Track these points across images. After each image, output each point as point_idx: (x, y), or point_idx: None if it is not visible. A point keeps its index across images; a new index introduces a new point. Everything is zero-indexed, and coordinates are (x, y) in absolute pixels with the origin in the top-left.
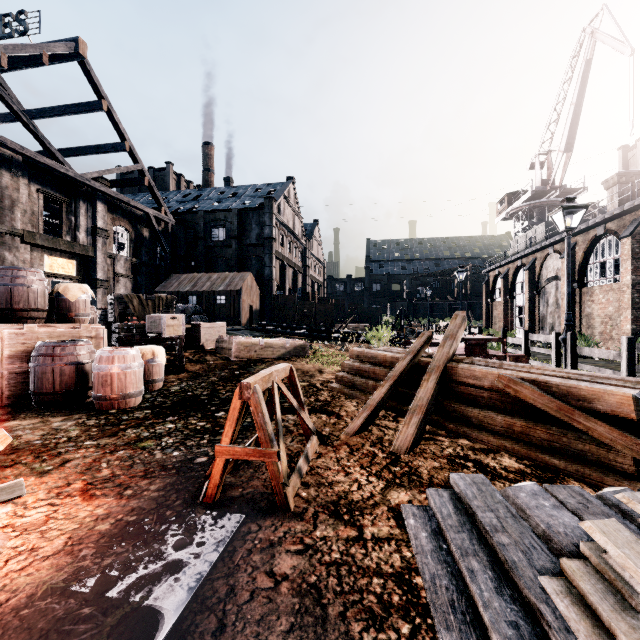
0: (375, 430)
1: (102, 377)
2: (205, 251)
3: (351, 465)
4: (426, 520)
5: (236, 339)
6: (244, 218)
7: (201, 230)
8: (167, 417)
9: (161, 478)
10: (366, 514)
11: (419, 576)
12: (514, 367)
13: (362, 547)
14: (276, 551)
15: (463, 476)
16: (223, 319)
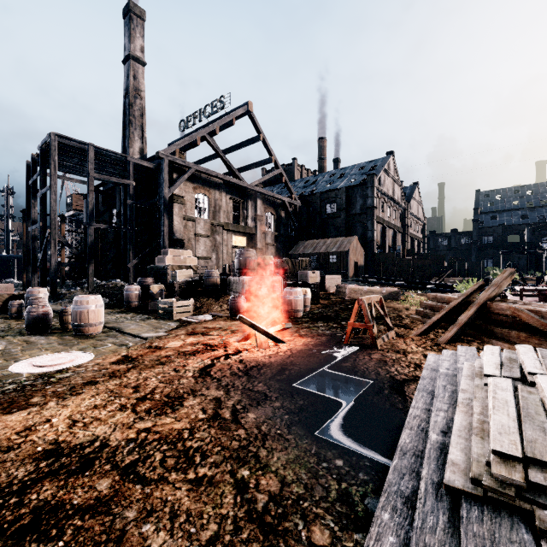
0: (432, 336)
1: (287, 301)
2: (321, 222)
3: (410, 343)
4: (437, 357)
5: (348, 286)
6: (350, 194)
7: (318, 207)
8: (318, 321)
9: (325, 337)
10: (411, 354)
11: (424, 365)
12: (538, 305)
13: (405, 358)
14: (372, 354)
15: (463, 346)
16: (335, 273)
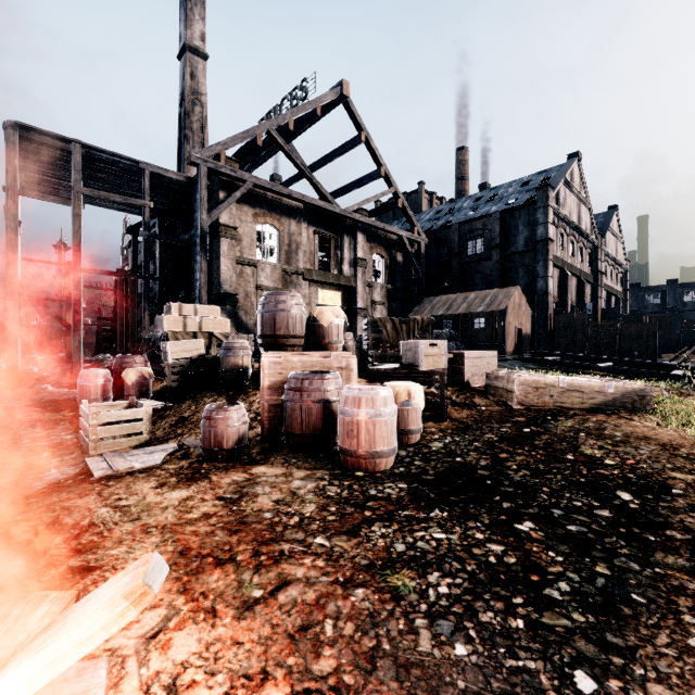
0: None
1: (347, 424)
2: (459, 269)
3: None
4: None
5: (520, 376)
6: (507, 221)
7: (455, 245)
8: (431, 508)
9: None
10: None
11: None
12: None
13: None
14: None
15: None
16: (482, 346)
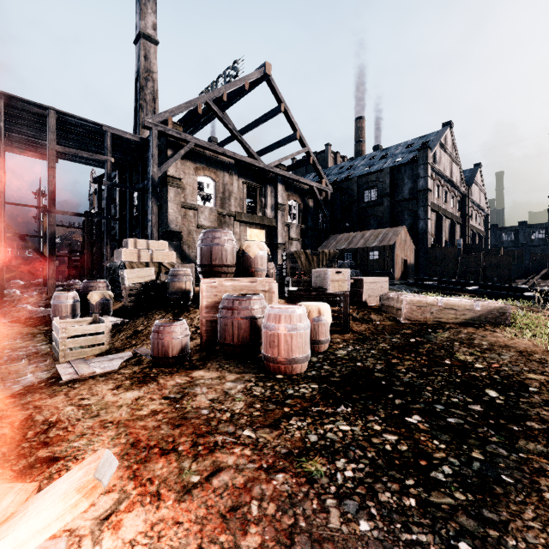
0: None
1: (270, 336)
2: (358, 212)
3: None
4: None
5: (407, 297)
6: (396, 175)
7: (354, 194)
8: (337, 405)
9: None
10: None
11: None
12: None
13: None
14: None
15: None
16: (376, 273)
